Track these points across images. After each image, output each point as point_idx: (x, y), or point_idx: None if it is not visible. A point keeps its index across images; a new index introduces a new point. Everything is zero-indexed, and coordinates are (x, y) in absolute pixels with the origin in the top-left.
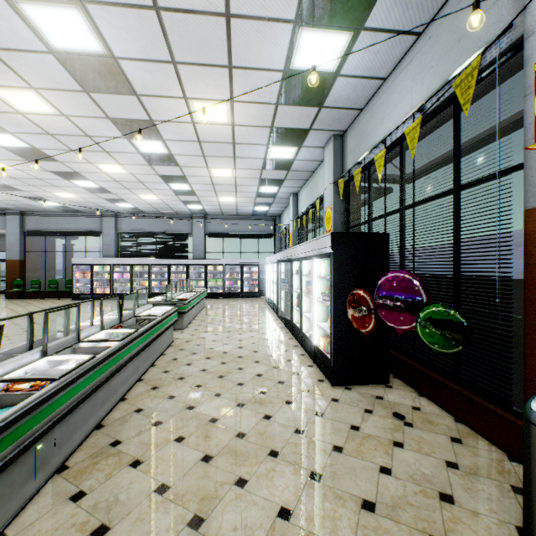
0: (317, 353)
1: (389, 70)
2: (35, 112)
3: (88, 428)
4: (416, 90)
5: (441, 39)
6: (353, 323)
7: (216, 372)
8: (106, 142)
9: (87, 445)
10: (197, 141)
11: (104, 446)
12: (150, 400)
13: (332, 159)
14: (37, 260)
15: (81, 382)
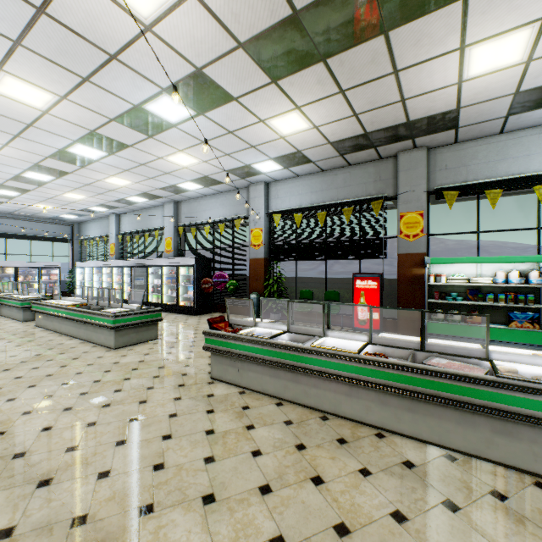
0: (181, 308)
1: (210, 195)
2: None
3: None
4: (221, 210)
5: (230, 201)
6: (205, 290)
7: None
8: None
9: None
10: (86, 184)
11: None
12: None
13: (172, 213)
14: None
15: None
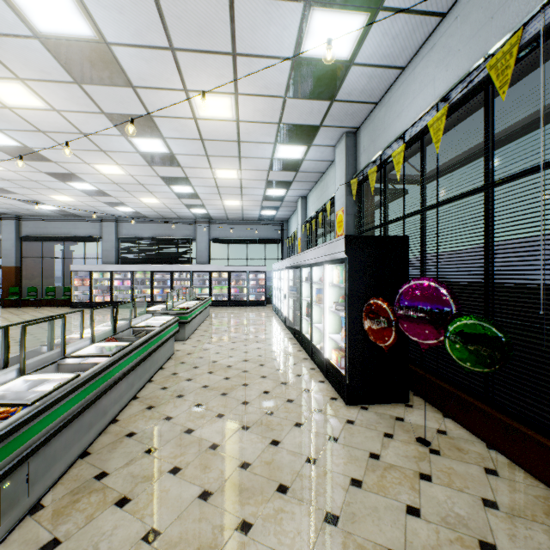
0: (329, 367)
1: (409, 58)
2: (24, 107)
3: (71, 457)
4: (440, 77)
5: (470, 19)
6: (371, 336)
7: (219, 388)
8: (102, 140)
9: (68, 477)
10: (199, 139)
11: (87, 480)
12: (144, 422)
13: (344, 158)
14: (34, 267)
15: (61, 406)
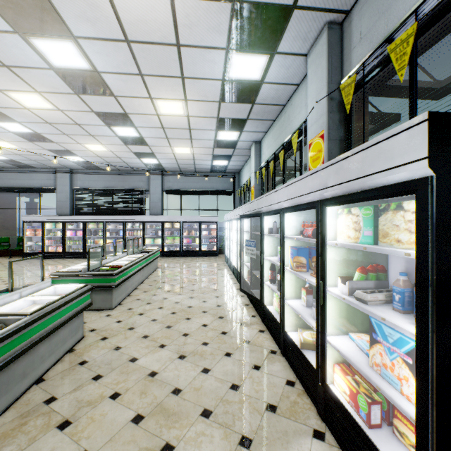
0: (333, 405)
1: None
2: None
3: None
4: None
5: None
6: None
7: None
8: None
9: None
10: (124, 39)
11: None
12: None
13: (324, 61)
14: None
15: None
